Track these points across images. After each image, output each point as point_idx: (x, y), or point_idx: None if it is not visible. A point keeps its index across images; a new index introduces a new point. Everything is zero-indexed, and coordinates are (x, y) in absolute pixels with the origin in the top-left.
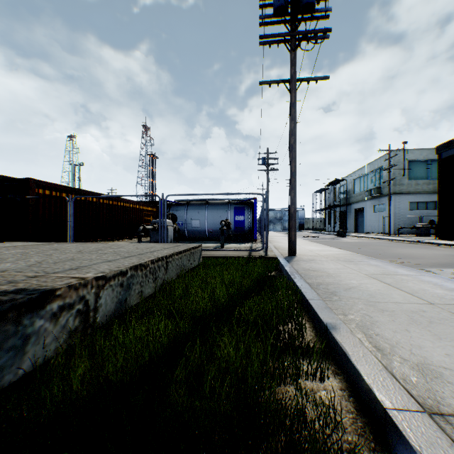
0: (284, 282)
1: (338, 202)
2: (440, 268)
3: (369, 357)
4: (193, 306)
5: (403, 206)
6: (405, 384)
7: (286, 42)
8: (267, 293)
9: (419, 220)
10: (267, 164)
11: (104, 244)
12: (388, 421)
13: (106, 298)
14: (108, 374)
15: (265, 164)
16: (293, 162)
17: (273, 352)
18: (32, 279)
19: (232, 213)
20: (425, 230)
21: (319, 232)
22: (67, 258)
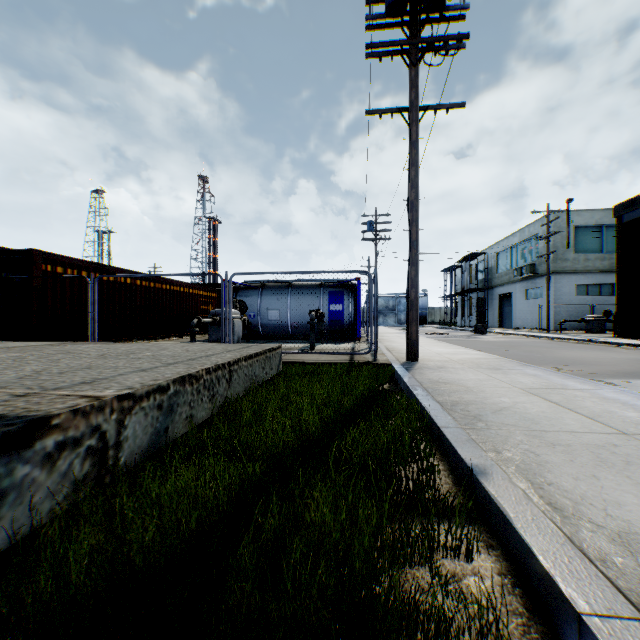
0: (403, 401)
1: (474, 285)
2: (626, 379)
3: (543, 521)
4: (268, 438)
5: (567, 291)
6: (605, 568)
7: (403, 53)
8: (379, 417)
9: (590, 310)
10: (375, 230)
11: (140, 344)
12: (585, 635)
13: (135, 427)
14: (129, 554)
15: (373, 230)
16: (414, 226)
17: (391, 511)
18: (18, 400)
19: (325, 301)
20: (598, 324)
21: (448, 327)
22: (80, 366)
